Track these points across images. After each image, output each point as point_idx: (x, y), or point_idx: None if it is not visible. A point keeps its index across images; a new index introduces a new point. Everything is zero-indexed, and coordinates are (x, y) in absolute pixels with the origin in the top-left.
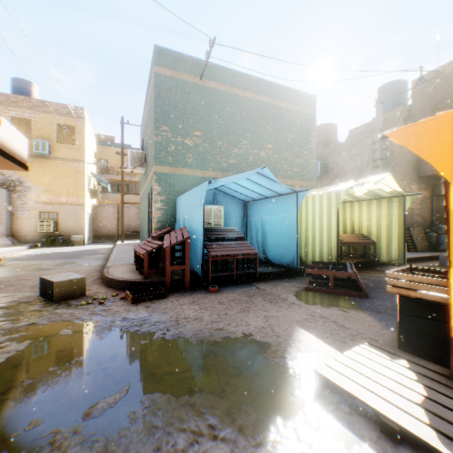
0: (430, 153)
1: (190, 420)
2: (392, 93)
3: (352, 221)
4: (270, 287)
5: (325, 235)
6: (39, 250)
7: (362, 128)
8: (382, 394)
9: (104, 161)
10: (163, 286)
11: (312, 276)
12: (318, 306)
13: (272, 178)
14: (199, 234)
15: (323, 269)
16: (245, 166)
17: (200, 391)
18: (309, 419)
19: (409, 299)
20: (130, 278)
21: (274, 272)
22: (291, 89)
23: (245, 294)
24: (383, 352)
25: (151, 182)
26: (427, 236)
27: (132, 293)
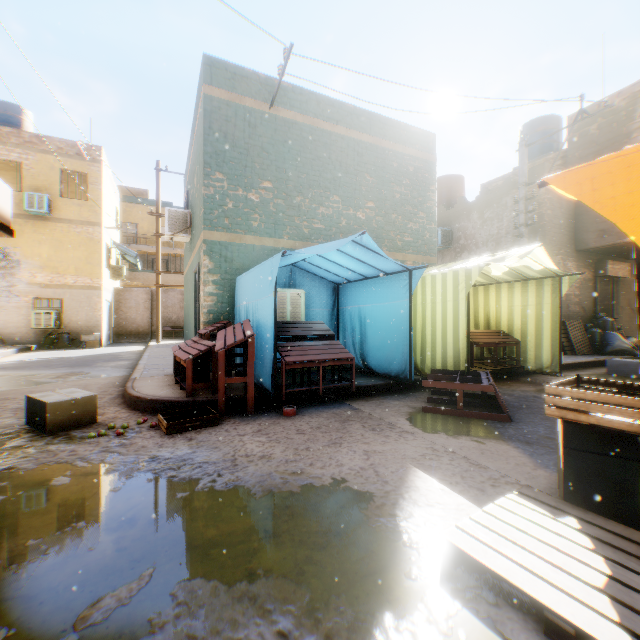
0: (614, 207)
1: (248, 624)
2: (540, 133)
3: (487, 313)
4: (371, 407)
5: (450, 332)
6: (34, 354)
7: (500, 182)
8: (545, 574)
9: (132, 226)
10: (215, 407)
11: (432, 390)
12: (442, 435)
13: (374, 249)
14: (269, 331)
15: (447, 380)
16: (335, 233)
17: (266, 573)
18: (435, 616)
19: (578, 426)
20: (166, 396)
21: (377, 386)
22: (401, 124)
23: (336, 417)
24: (541, 506)
25: (199, 255)
26: (589, 333)
27: (167, 418)
